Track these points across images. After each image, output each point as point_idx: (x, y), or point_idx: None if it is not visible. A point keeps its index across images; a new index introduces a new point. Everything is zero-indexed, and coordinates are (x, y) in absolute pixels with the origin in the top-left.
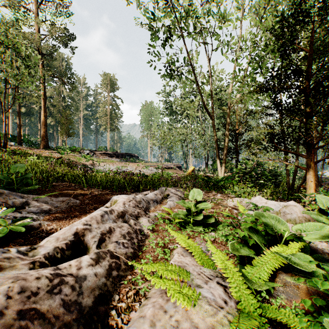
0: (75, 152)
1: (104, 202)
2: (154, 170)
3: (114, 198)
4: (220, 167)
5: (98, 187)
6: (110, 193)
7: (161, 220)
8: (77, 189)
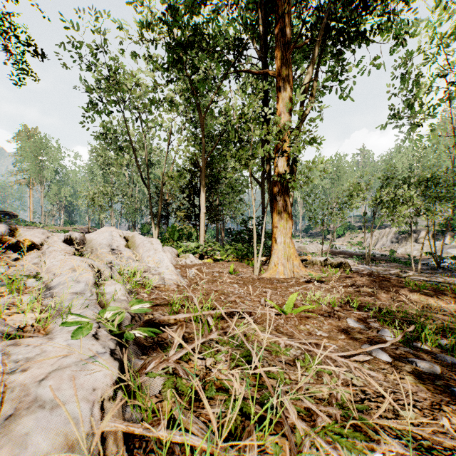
0: None
1: None
2: None
3: None
4: (155, 231)
5: None
6: None
7: None
8: None
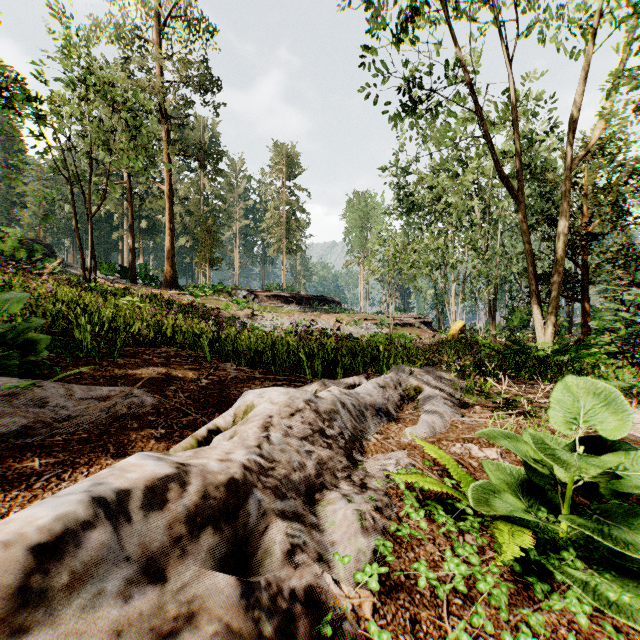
0: (222, 295)
1: (230, 404)
2: (374, 329)
3: (247, 397)
4: (541, 321)
5: (240, 362)
6: (261, 377)
7: (418, 514)
8: (183, 365)
